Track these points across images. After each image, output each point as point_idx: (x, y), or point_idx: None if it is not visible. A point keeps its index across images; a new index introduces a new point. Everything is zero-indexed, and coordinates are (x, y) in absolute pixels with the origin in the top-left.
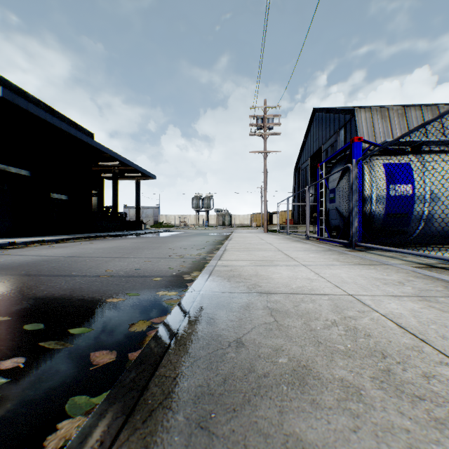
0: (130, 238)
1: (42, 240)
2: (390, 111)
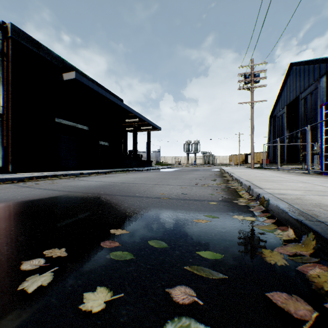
0: (149, 171)
1: (97, 172)
2: None
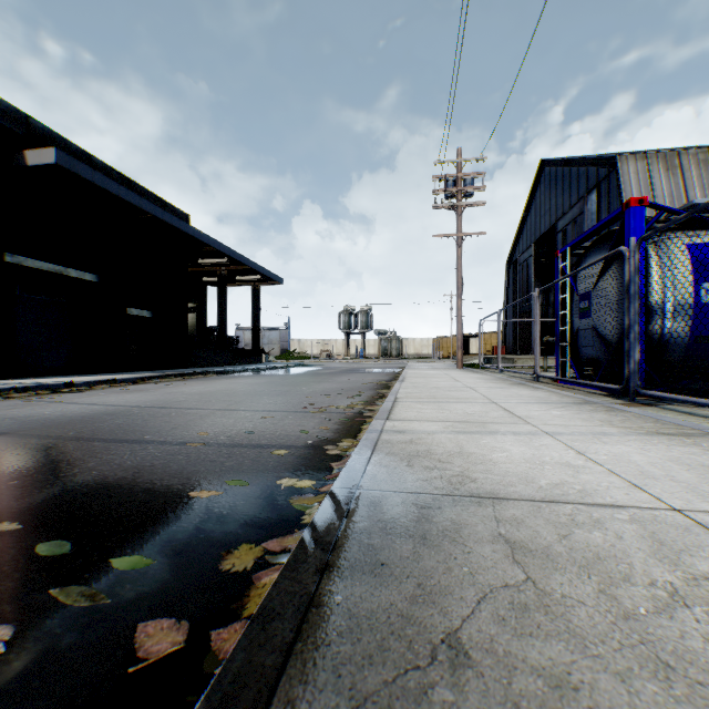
0: (244, 376)
1: (112, 379)
2: (682, 156)
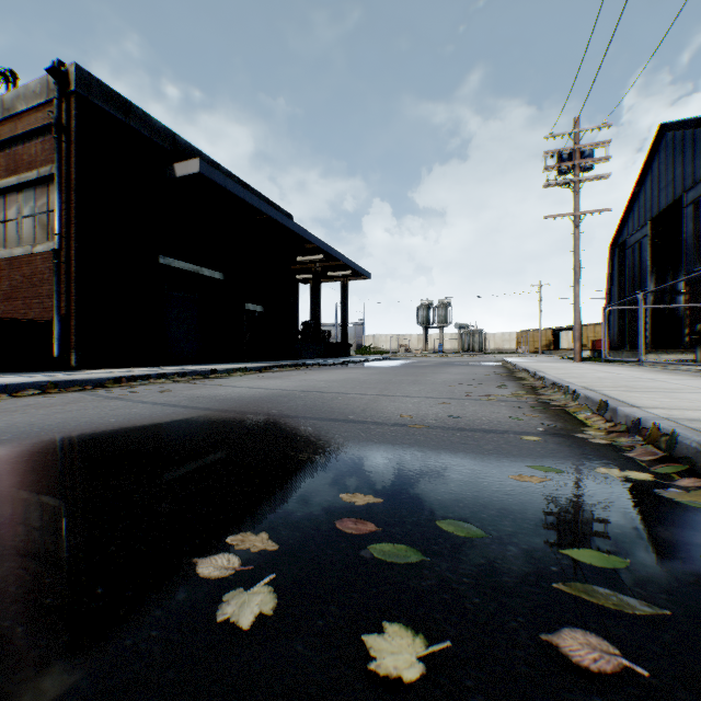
0: (348, 367)
1: (243, 367)
2: None
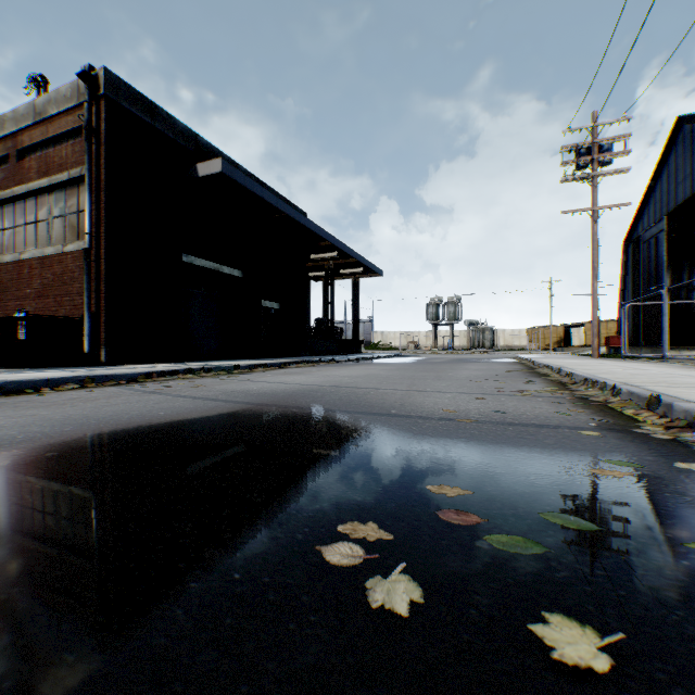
0: (364, 363)
1: (264, 363)
2: None
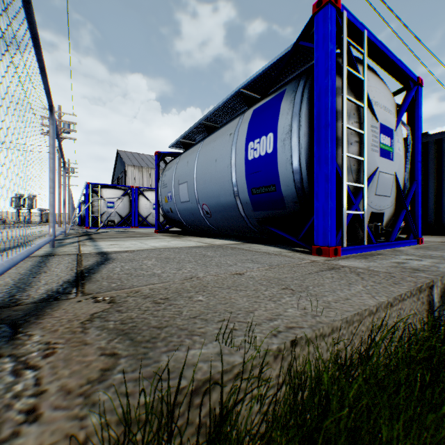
0: None
1: None
2: (143, 168)
